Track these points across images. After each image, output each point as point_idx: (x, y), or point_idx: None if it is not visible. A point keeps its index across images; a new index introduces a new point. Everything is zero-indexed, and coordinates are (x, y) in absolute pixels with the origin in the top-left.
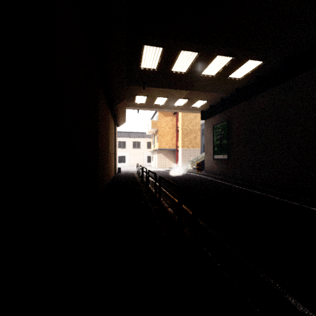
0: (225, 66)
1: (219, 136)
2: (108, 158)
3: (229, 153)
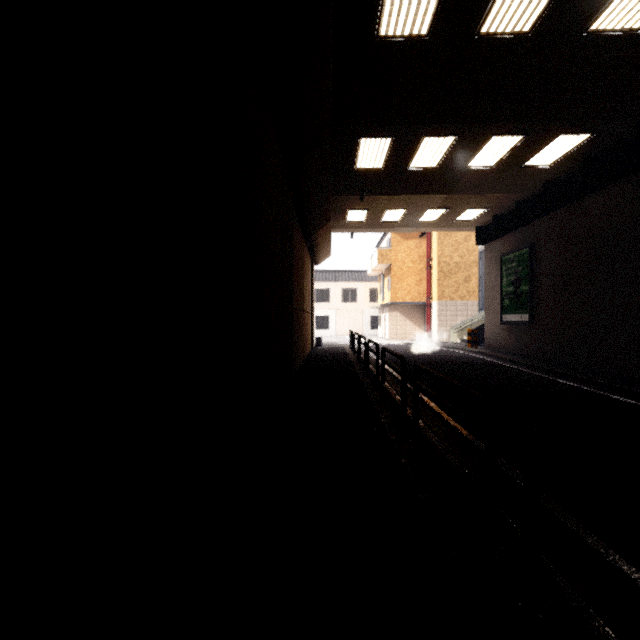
0: (512, 150)
1: (513, 277)
2: (302, 320)
3: (533, 311)
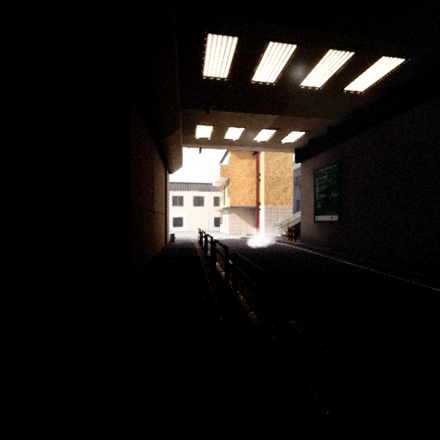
0: (340, 70)
1: (324, 186)
2: (152, 220)
3: (342, 213)
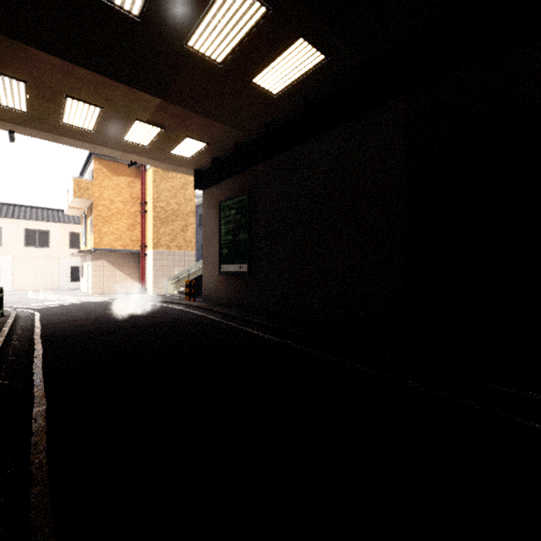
0: (247, 40)
1: (232, 225)
2: None
3: (252, 261)
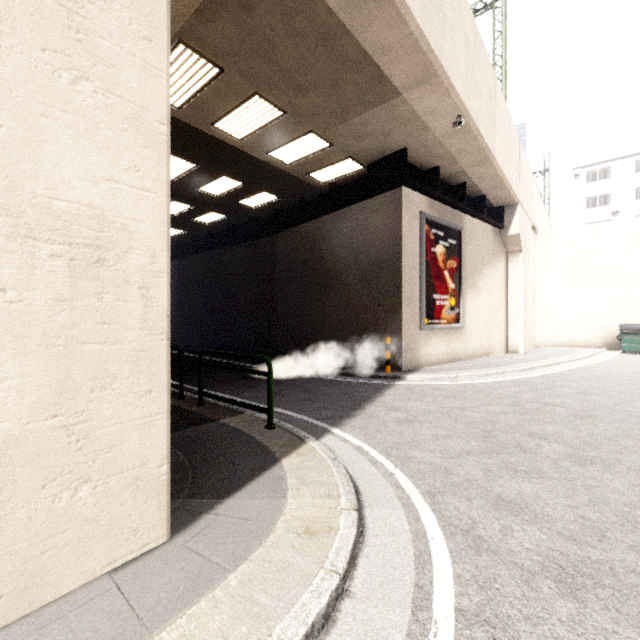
0: None
1: None
2: None
3: None
